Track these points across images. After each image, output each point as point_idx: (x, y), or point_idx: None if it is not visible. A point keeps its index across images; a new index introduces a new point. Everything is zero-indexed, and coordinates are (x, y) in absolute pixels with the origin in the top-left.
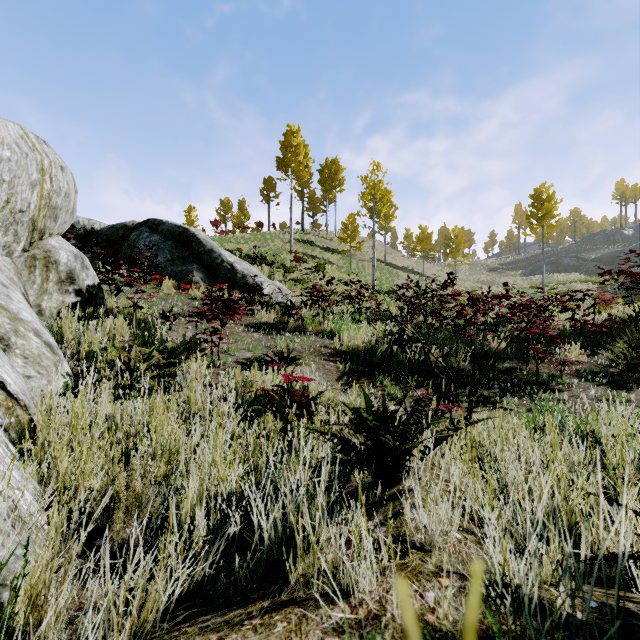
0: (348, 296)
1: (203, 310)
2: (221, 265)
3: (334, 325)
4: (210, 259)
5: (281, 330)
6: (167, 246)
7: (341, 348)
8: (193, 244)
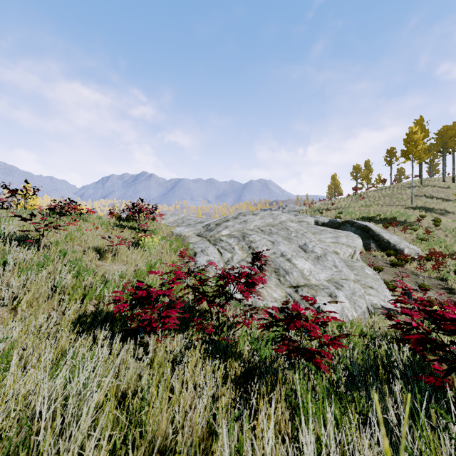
0: (454, 258)
1: (382, 263)
2: (383, 240)
3: (444, 274)
4: (378, 238)
5: (417, 275)
6: (358, 232)
7: (446, 286)
8: (369, 232)
